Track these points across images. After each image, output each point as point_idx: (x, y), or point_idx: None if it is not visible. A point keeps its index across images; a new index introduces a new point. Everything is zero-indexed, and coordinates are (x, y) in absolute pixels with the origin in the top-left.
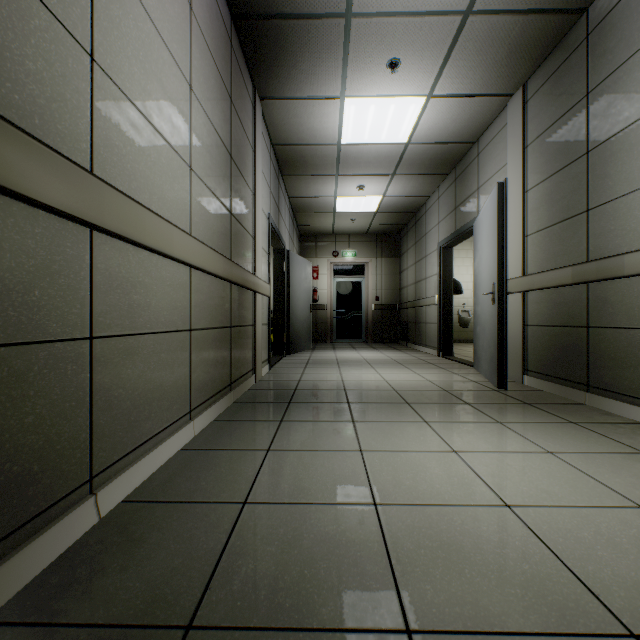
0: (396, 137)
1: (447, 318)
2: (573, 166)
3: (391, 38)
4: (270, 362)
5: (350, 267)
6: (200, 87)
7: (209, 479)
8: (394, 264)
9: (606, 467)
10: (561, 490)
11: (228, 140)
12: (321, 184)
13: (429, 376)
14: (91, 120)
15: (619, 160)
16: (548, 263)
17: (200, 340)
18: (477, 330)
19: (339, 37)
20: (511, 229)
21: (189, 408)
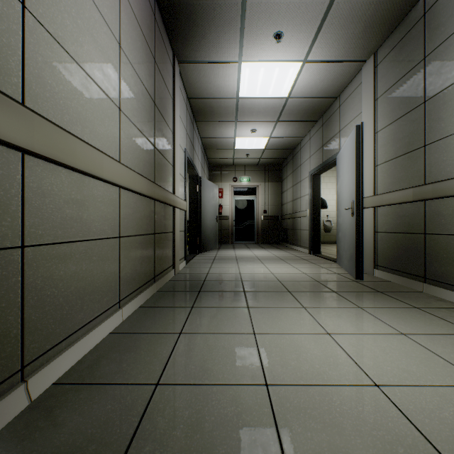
0: (279, 93)
1: (316, 226)
2: (413, 112)
3: (276, 15)
4: (186, 259)
5: (245, 189)
6: (128, 46)
7: (130, 361)
8: (277, 187)
9: (450, 347)
10: (418, 369)
11: (152, 90)
12: (224, 128)
13: (304, 269)
14: (22, 58)
15: (450, 107)
16: (393, 186)
17: (128, 245)
18: (339, 235)
19: (237, 14)
20: (365, 160)
21: (118, 299)
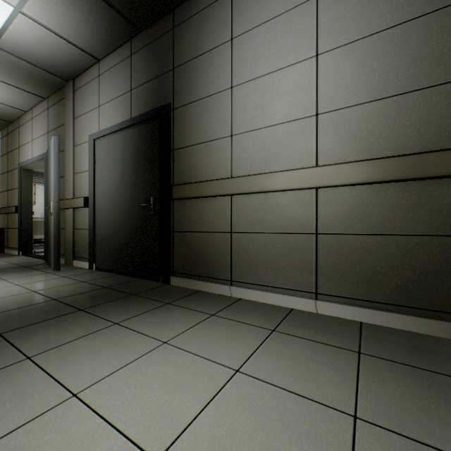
0: None
1: None
2: None
3: None
4: None
5: None
6: (337, 34)
7: (244, 311)
8: None
9: None
10: None
11: None
12: None
13: None
14: (231, 157)
15: None
16: None
17: (337, 243)
18: None
19: None
20: None
21: (314, 290)
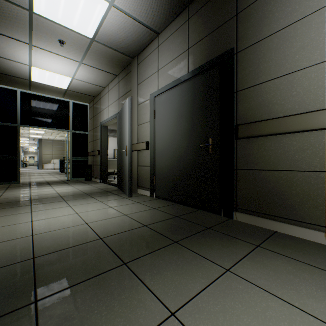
0: None
1: None
2: None
3: None
4: None
5: None
6: None
7: None
8: None
9: None
10: None
11: None
12: None
13: None
14: None
15: None
16: None
17: None
18: None
19: None
20: None
21: None
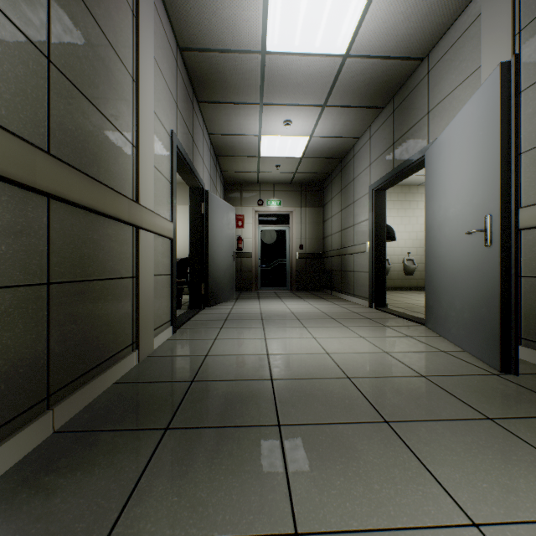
0: (333, 44)
1: (380, 266)
2: None
3: None
4: (174, 323)
5: (275, 216)
6: None
7: None
8: (317, 214)
9: None
10: None
11: None
12: (243, 117)
13: (380, 342)
14: None
15: None
16: None
17: None
18: (435, 281)
19: None
20: None
21: None
